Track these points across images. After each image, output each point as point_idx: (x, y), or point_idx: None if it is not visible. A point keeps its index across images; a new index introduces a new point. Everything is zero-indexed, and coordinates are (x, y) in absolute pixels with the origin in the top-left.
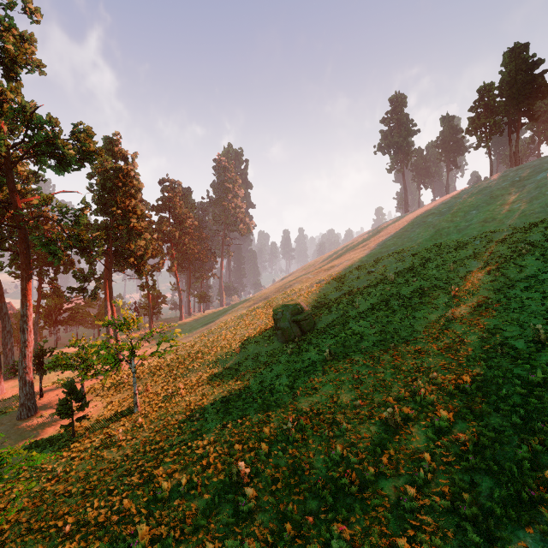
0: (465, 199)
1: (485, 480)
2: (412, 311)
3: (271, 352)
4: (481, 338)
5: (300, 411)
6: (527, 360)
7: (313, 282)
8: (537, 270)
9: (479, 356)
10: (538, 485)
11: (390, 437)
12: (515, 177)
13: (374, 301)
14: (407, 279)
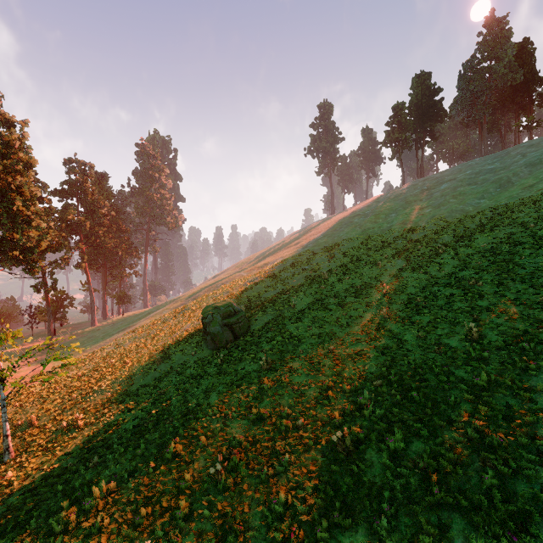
0: (385, 203)
1: (455, 520)
2: (348, 310)
3: (198, 362)
4: (417, 337)
5: (233, 440)
6: (466, 361)
7: (247, 281)
8: (454, 268)
9: (418, 357)
10: (514, 523)
11: (341, 468)
12: (423, 186)
13: (310, 300)
14: (340, 277)
